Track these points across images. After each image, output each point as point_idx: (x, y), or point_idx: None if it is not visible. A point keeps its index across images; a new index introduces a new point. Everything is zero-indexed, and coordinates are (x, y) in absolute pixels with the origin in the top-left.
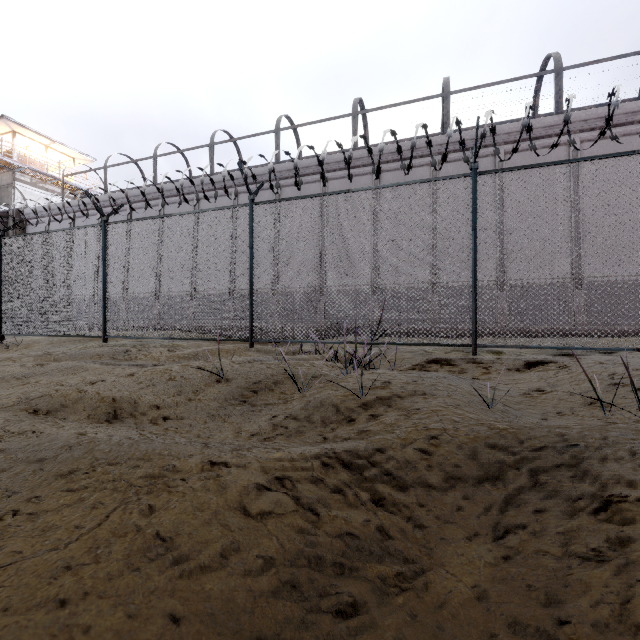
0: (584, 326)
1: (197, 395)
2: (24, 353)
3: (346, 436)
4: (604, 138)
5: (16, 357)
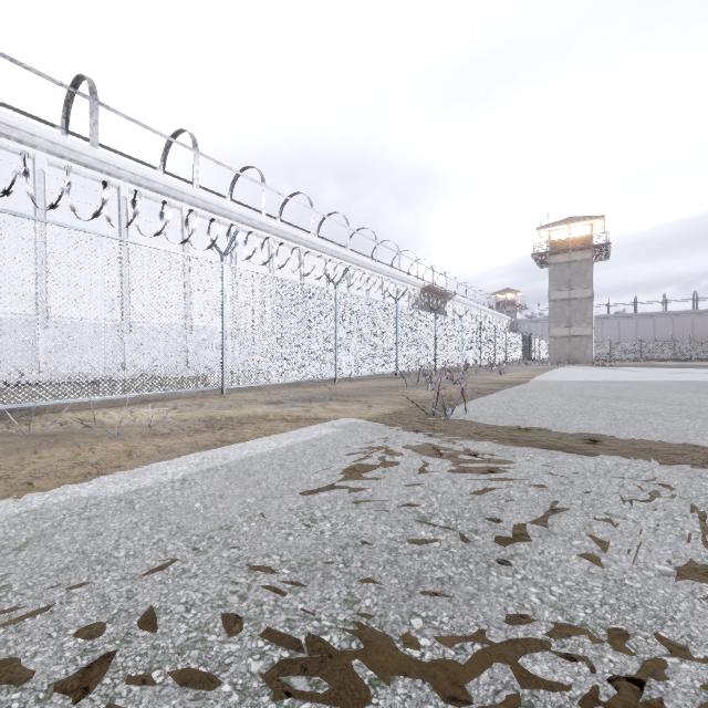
0: None
1: None
2: None
3: None
4: None
5: None
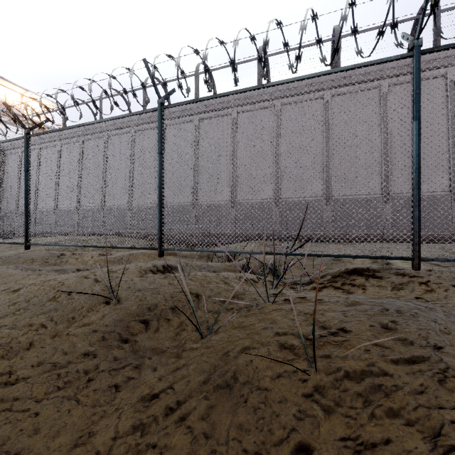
0: None
1: (69, 328)
2: None
3: None
4: None
5: None
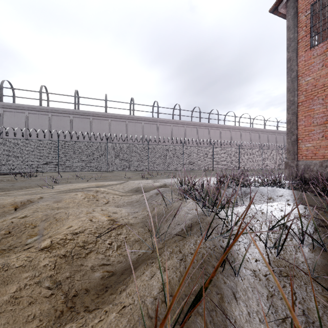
0: None
1: None
2: None
3: None
4: (116, 121)
5: None
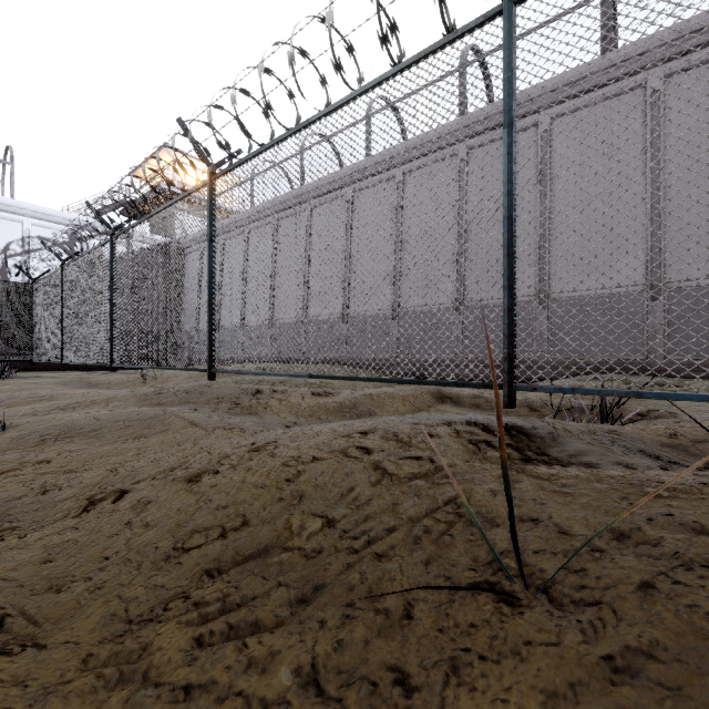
0: None
1: None
2: (136, 391)
3: None
4: None
5: (118, 397)
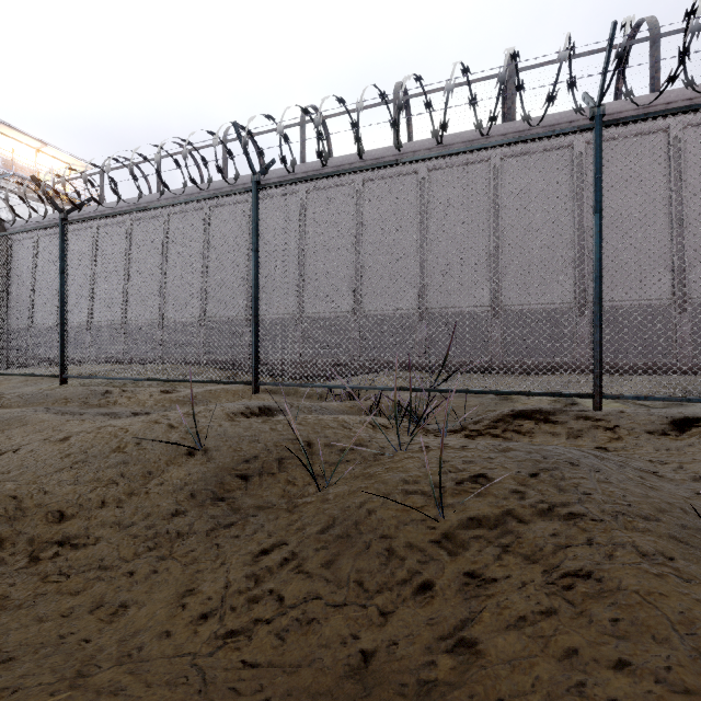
0: (690, 360)
1: (147, 483)
2: None
3: (421, 665)
4: None
5: None
